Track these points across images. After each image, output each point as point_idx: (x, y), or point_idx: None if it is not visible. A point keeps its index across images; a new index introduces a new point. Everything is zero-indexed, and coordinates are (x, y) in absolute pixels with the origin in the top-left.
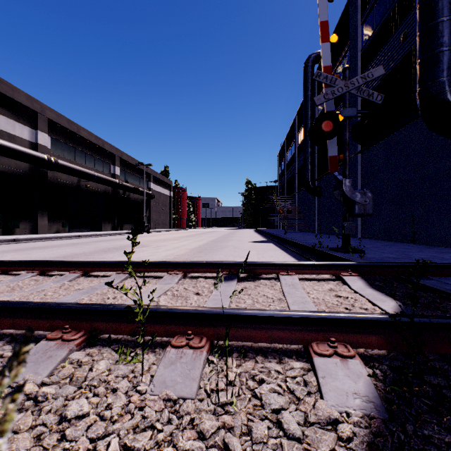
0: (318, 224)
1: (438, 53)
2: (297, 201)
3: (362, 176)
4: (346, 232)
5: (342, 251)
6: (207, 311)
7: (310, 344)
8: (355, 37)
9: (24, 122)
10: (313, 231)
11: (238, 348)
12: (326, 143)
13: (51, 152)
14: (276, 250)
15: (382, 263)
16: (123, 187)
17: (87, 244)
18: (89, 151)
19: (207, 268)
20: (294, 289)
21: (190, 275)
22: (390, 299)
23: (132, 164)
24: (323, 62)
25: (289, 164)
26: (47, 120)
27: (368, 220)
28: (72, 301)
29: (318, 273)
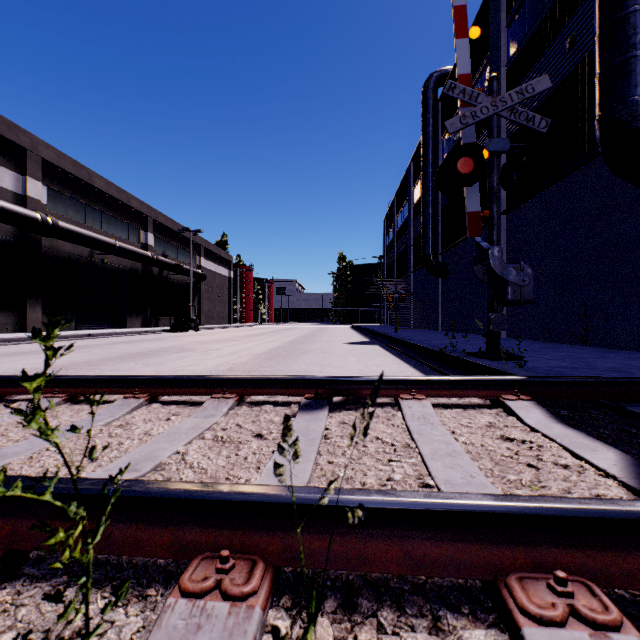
0: (443, 317)
1: (629, 59)
2: (411, 285)
3: (508, 247)
4: (494, 328)
5: (488, 357)
6: (267, 498)
7: (501, 577)
8: (498, 46)
9: (4, 164)
10: (435, 328)
11: (336, 581)
12: (463, 192)
13: (48, 210)
14: (385, 356)
15: (568, 379)
16: (159, 263)
17: (98, 348)
18: (107, 209)
19: (278, 387)
20: (429, 425)
21: (250, 399)
22: (603, 446)
23: (173, 230)
24: (459, 68)
25: (400, 232)
26: (41, 162)
27: (517, 312)
28: (24, 455)
29: (464, 396)
